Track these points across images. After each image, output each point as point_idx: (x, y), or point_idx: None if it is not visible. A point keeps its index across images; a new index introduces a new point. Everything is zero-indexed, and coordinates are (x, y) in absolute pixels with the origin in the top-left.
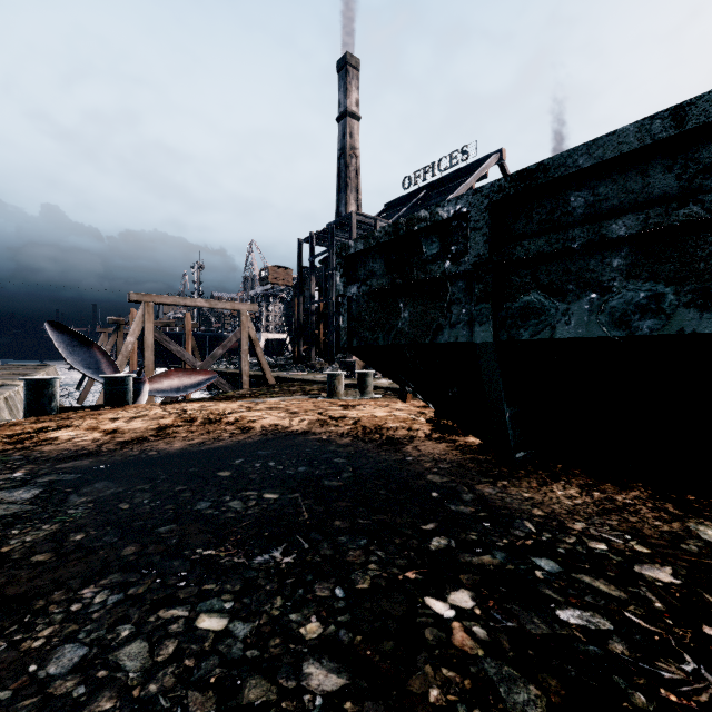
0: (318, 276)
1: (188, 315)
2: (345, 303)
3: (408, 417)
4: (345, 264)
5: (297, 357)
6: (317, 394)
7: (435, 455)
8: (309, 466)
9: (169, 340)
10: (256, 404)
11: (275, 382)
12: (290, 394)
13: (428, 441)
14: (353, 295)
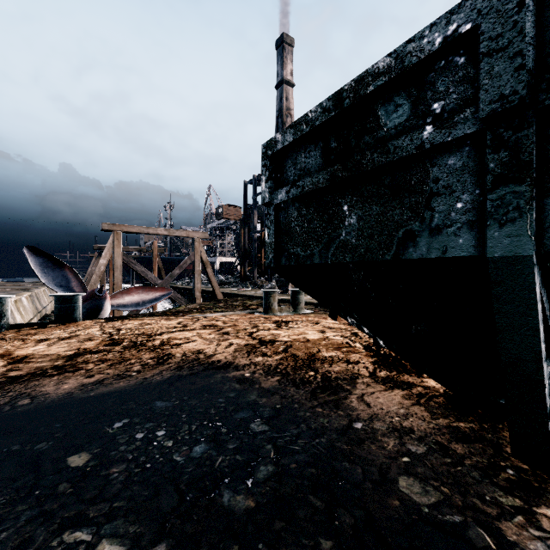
0: (261, 211)
1: (155, 242)
2: (271, 212)
3: (343, 342)
4: (271, 164)
5: (243, 276)
6: (255, 309)
7: (393, 418)
8: (212, 442)
9: (135, 263)
10: (196, 320)
11: (223, 297)
12: (232, 309)
13: (375, 384)
14: (280, 202)
